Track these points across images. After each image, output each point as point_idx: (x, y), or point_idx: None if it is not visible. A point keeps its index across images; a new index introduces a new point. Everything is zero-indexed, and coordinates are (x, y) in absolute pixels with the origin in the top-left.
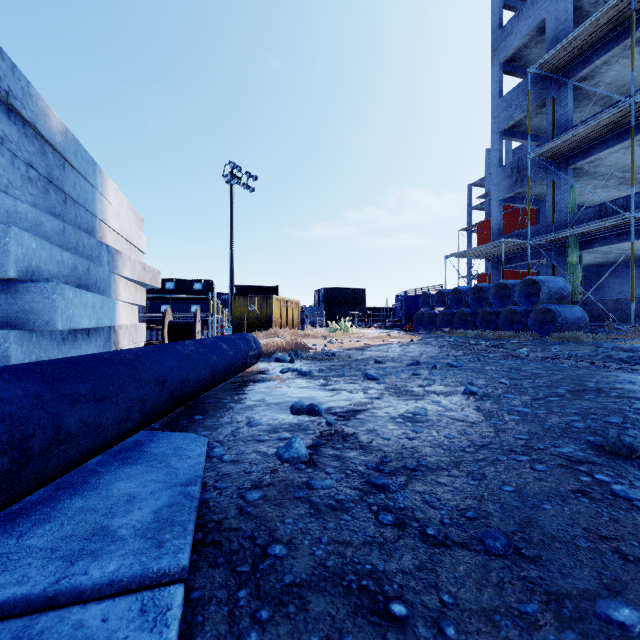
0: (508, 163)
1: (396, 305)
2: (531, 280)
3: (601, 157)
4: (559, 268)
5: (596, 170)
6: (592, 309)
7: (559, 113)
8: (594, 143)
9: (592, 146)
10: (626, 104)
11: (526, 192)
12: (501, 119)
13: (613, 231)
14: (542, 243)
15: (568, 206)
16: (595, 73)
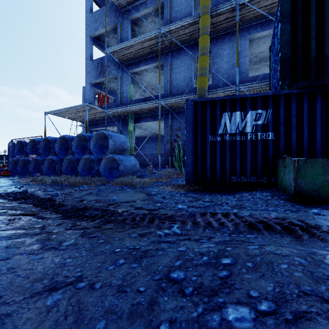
0: (96, 59)
1: (5, 152)
2: (103, 134)
3: (144, 73)
4: (123, 131)
5: (141, 82)
6: (140, 159)
7: (124, 35)
8: (141, 60)
9: (140, 61)
10: (157, 33)
11: (107, 85)
12: (91, 28)
13: (150, 114)
14: (114, 114)
15: (128, 95)
16: (141, 24)
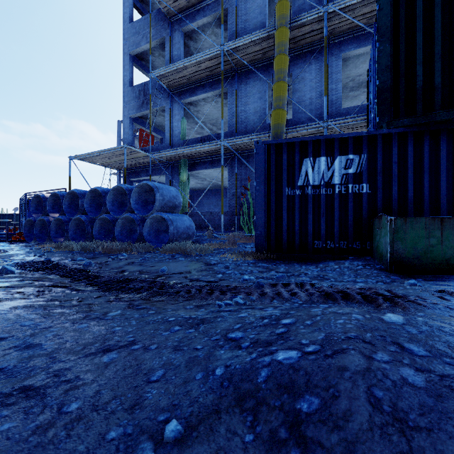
0: (137, 85)
1: (16, 210)
2: (148, 186)
3: (201, 103)
4: (174, 182)
5: (198, 116)
6: (196, 219)
7: (174, 53)
8: (197, 86)
9: (196, 88)
10: (219, 50)
11: (152, 119)
12: (131, 43)
13: (209, 158)
14: (162, 160)
15: (181, 133)
16: (198, 37)
